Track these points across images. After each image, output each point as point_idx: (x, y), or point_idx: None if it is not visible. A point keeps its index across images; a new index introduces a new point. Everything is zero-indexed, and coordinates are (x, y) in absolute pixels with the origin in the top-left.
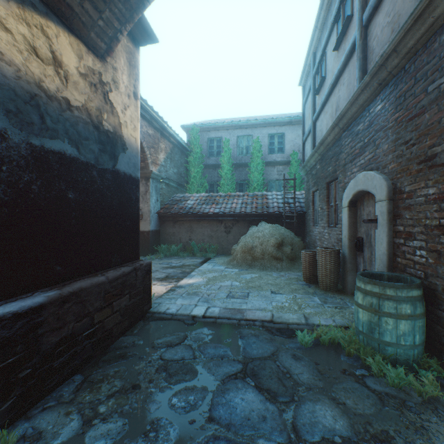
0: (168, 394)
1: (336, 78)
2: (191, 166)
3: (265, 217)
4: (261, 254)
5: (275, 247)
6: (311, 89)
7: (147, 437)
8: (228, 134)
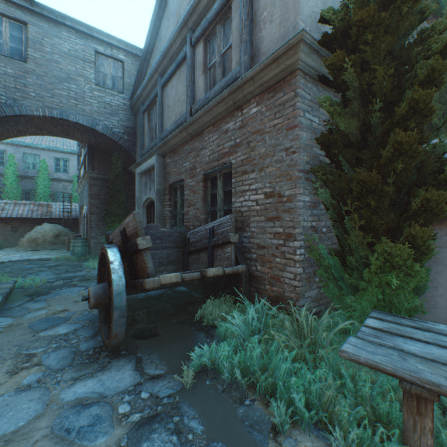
0: (4, 268)
1: (83, 162)
2: None
3: (49, 220)
4: (44, 242)
5: (54, 238)
6: (79, 151)
7: (2, 270)
8: (14, 149)
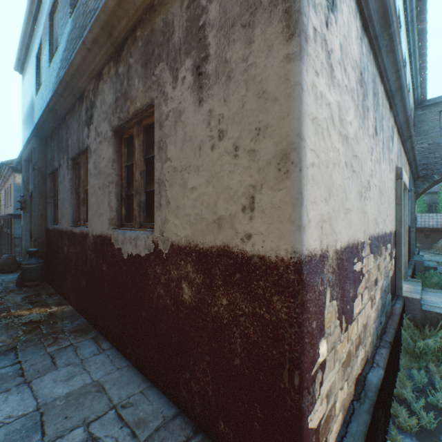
0: None
1: None
2: None
3: None
4: None
5: None
6: None
7: None
8: None
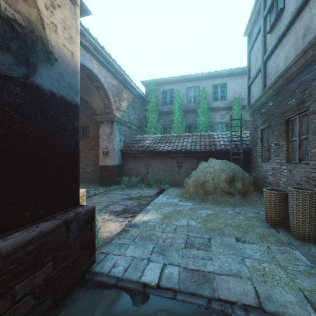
0: None
1: None
2: (149, 113)
3: (212, 154)
4: (213, 189)
5: (226, 182)
6: (262, 31)
7: None
8: (179, 87)
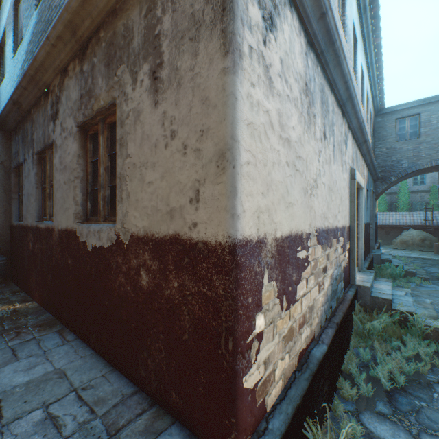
0: None
1: None
2: None
3: (411, 227)
4: (411, 244)
5: (419, 242)
6: None
7: None
8: None
